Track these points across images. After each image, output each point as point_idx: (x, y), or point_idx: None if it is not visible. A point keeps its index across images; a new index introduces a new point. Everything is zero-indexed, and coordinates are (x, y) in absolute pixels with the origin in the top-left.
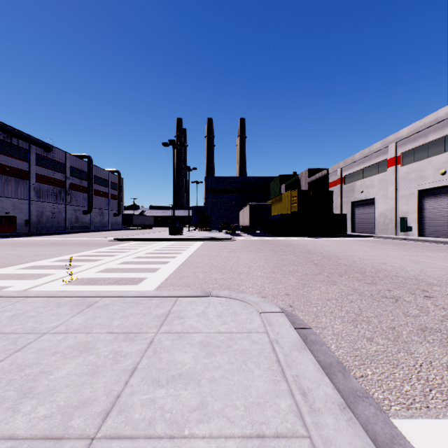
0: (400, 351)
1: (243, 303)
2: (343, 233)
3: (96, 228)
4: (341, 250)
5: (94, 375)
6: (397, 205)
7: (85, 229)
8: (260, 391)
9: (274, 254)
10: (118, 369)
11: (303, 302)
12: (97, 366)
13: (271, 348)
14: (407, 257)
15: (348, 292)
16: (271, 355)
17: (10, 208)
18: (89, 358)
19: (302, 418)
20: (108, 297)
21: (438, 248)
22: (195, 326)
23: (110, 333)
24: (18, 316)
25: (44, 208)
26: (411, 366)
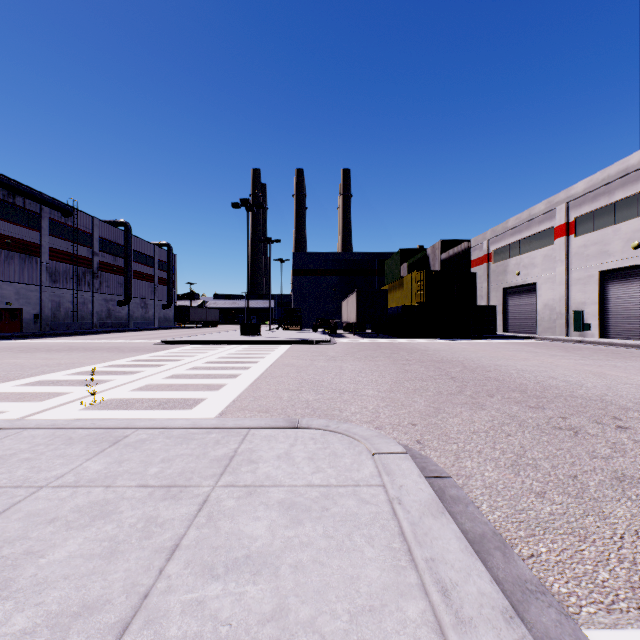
0: (587, 514)
1: (348, 438)
2: (491, 333)
3: (137, 326)
4: (490, 357)
5: (111, 558)
6: (570, 293)
7: (120, 327)
8: (374, 586)
9: (393, 363)
10: (150, 548)
11: (437, 436)
12: (117, 542)
13: (391, 512)
14: (586, 368)
15: (503, 421)
16: (391, 523)
17: (12, 297)
18: (106, 529)
19: (443, 636)
20: (145, 428)
21: (630, 355)
22: (274, 475)
23: (142, 487)
24: (5, 458)
25: (62, 298)
26: (608, 538)
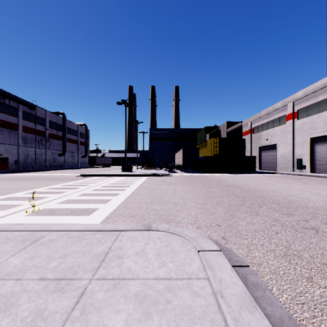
0: None
1: (181, 238)
2: (253, 170)
3: (69, 166)
4: (255, 183)
5: None
6: (294, 149)
7: (60, 167)
8: None
9: (203, 187)
10: None
11: (234, 234)
12: None
13: (216, 305)
14: (308, 189)
15: (271, 223)
16: (218, 317)
17: (3, 151)
18: (2, 323)
19: None
20: (56, 231)
21: None
22: (133, 269)
23: (41, 280)
24: None
25: (29, 152)
26: None
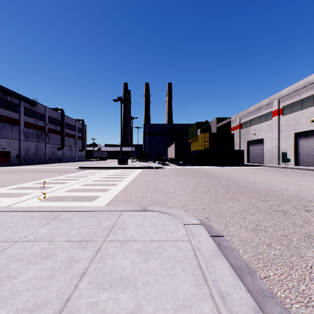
0: (293, 255)
1: (171, 216)
2: (241, 163)
3: (67, 160)
4: (241, 175)
5: (51, 279)
6: (280, 143)
7: (59, 160)
8: (186, 294)
9: (193, 178)
10: (70, 274)
11: (215, 215)
12: (54, 271)
13: (194, 255)
14: (289, 180)
15: (248, 207)
16: (194, 260)
17: (5, 145)
18: (49, 264)
19: None
20: (70, 211)
21: (310, 174)
22: (134, 235)
23: (67, 241)
24: None
25: (30, 146)
26: (304, 268)
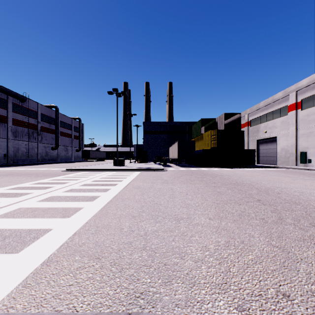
0: None
1: None
2: (252, 164)
3: (62, 160)
4: (266, 181)
5: None
6: (298, 142)
7: (53, 161)
8: None
9: (206, 186)
10: None
11: None
12: None
13: None
14: None
15: None
16: None
17: None
18: None
19: None
20: None
21: None
22: None
23: None
24: None
25: (19, 145)
26: None
